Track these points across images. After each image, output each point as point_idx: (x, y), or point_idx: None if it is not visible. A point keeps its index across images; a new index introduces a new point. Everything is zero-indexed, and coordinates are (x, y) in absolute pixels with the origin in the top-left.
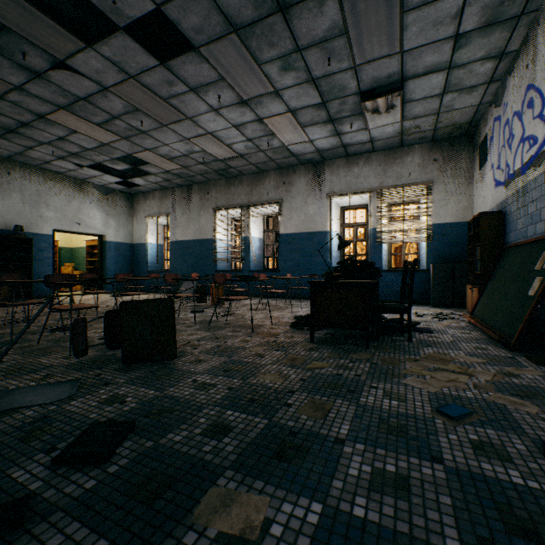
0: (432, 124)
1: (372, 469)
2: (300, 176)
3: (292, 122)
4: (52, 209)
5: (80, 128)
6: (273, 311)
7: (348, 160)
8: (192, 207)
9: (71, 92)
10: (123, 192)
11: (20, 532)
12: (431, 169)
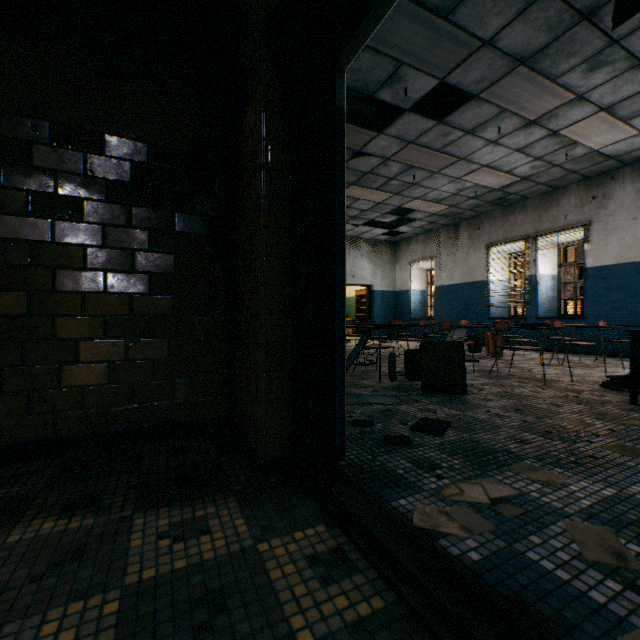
0: None
1: None
2: (622, 183)
3: (606, 120)
4: None
5: (362, 195)
6: (574, 368)
7: None
8: (459, 247)
9: (360, 171)
10: (387, 241)
11: (412, 447)
12: None
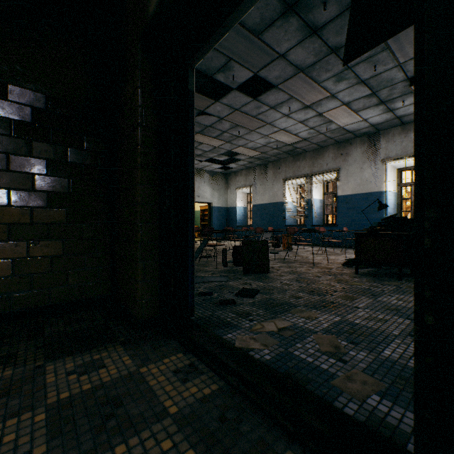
0: None
1: (370, 316)
2: (355, 147)
3: (346, 110)
4: None
5: (204, 141)
6: (330, 255)
7: (404, 127)
8: (267, 179)
9: (203, 124)
10: (221, 173)
11: (236, 305)
12: None
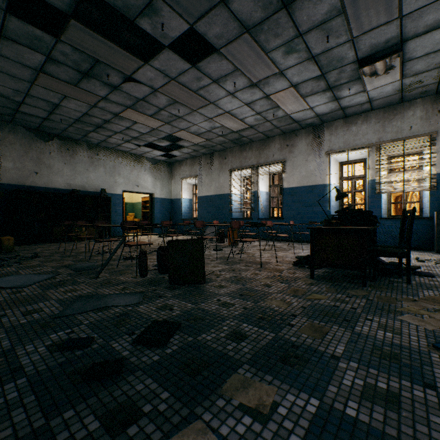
0: (435, 77)
1: (364, 383)
2: (301, 139)
3: (294, 94)
4: (122, 176)
5: (139, 119)
6: (278, 251)
7: (346, 120)
8: (214, 170)
9: (134, 96)
10: (165, 161)
11: (120, 378)
12: (435, 121)
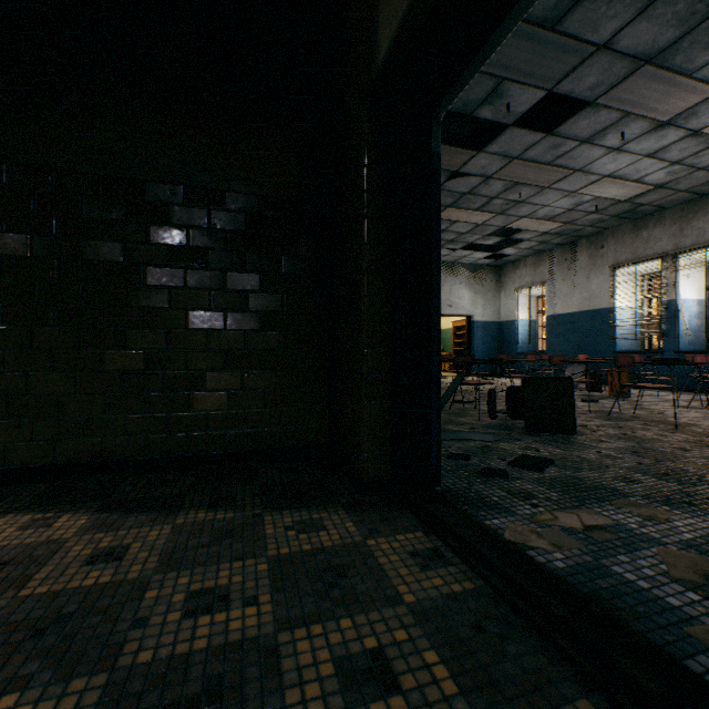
0: None
1: None
2: None
3: None
4: None
5: (459, 217)
6: None
7: None
8: (577, 269)
9: (457, 192)
10: (489, 265)
11: (509, 480)
12: None
